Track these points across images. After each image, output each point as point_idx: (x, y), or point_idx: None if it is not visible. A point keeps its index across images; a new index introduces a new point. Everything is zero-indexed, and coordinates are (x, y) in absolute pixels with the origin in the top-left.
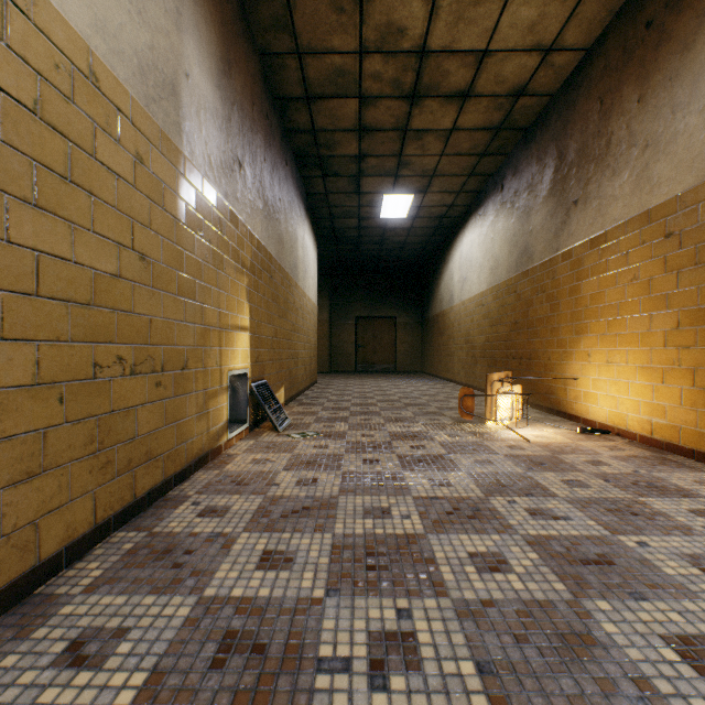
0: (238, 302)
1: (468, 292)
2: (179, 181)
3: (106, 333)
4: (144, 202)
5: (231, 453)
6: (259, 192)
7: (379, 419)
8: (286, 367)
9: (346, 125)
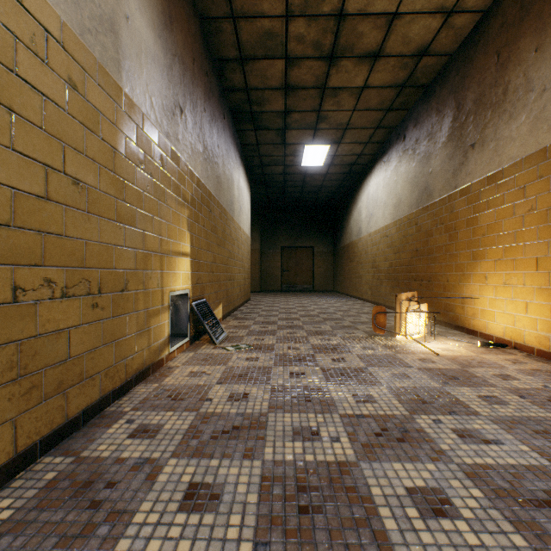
0: (179, 231)
1: (374, 226)
2: (118, 114)
3: (30, 255)
4: (78, 128)
5: (172, 365)
6: (199, 137)
7: (302, 332)
8: (224, 287)
9: (274, 83)
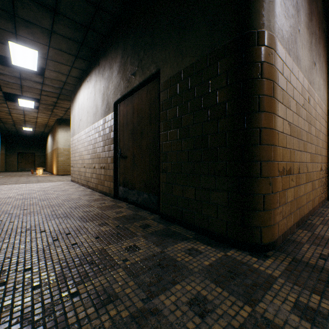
0: None
1: (49, 151)
2: None
3: None
4: None
5: None
6: None
7: (17, 175)
8: None
9: (10, 121)
